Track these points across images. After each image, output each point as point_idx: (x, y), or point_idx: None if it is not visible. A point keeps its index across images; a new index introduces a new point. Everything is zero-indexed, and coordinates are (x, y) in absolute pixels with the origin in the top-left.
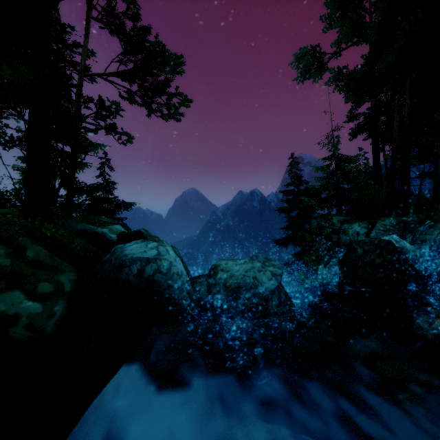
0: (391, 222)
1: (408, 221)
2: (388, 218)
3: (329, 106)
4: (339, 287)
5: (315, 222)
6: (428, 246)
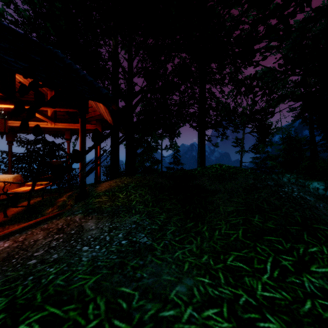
0: None
1: None
2: None
3: None
4: None
5: (275, 177)
6: None
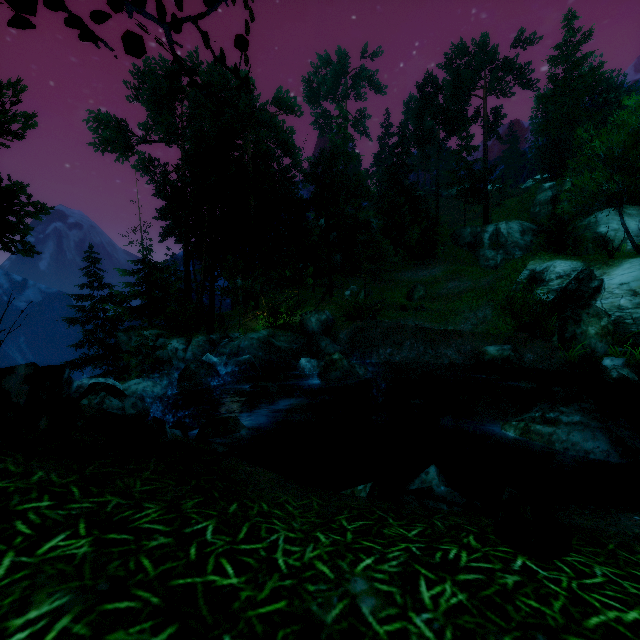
0: (203, 339)
1: (214, 338)
2: (201, 335)
3: (137, 195)
4: (181, 392)
5: (124, 336)
6: (225, 358)
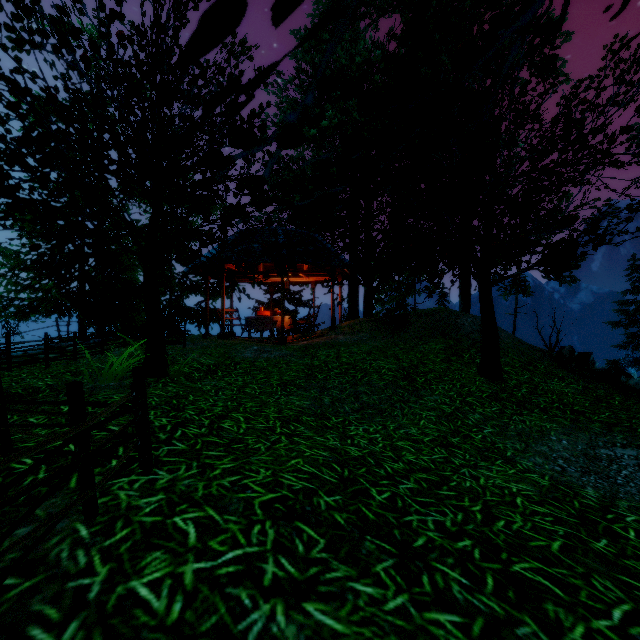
0: None
1: None
2: None
3: None
4: None
5: None
6: None
